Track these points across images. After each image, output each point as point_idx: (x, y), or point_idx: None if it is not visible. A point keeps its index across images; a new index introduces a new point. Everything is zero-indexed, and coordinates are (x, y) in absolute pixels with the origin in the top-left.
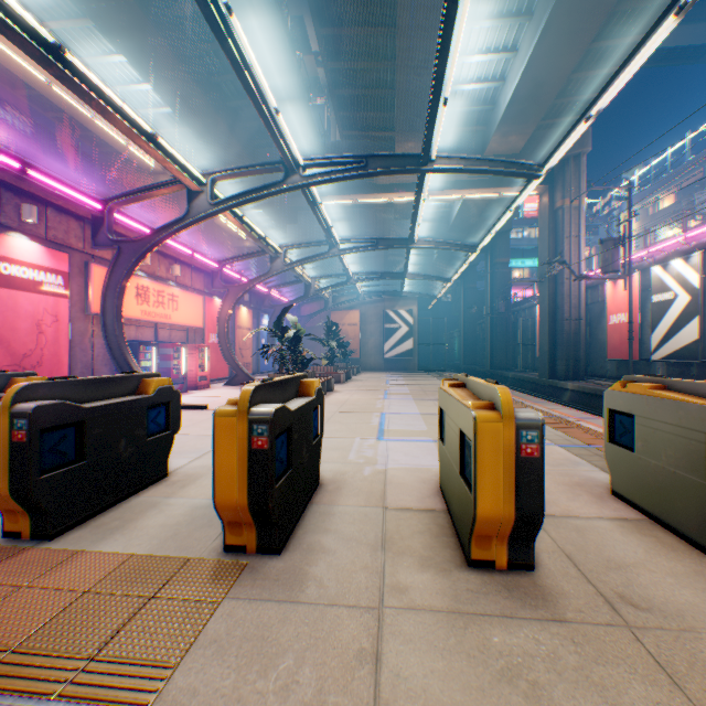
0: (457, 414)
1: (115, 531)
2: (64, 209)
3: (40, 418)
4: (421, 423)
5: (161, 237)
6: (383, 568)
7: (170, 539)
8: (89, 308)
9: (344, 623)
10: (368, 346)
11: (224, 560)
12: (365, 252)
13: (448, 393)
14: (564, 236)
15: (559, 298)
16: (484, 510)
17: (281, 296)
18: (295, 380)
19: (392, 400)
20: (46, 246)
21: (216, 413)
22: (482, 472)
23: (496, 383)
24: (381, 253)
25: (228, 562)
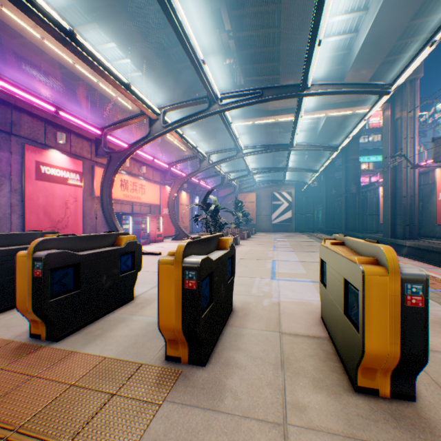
0: (341, 266)
1: (96, 337)
2: (80, 134)
3: (50, 261)
4: (301, 268)
5: (134, 149)
6: (283, 386)
7: (130, 347)
8: (94, 193)
9: (255, 437)
10: (261, 216)
11: (165, 368)
12: (259, 155)
13: (330, 249)
14: (402, 138)
15: (398, 181)
16: (372, 348)
17: (206, 184)
18: (215, 237)
19: (279, 252)
20: (70, 157)
21: (160, 261)
22: (370, 317)
23: (378, 242)
24: (269, 155)
25: (168, 369)
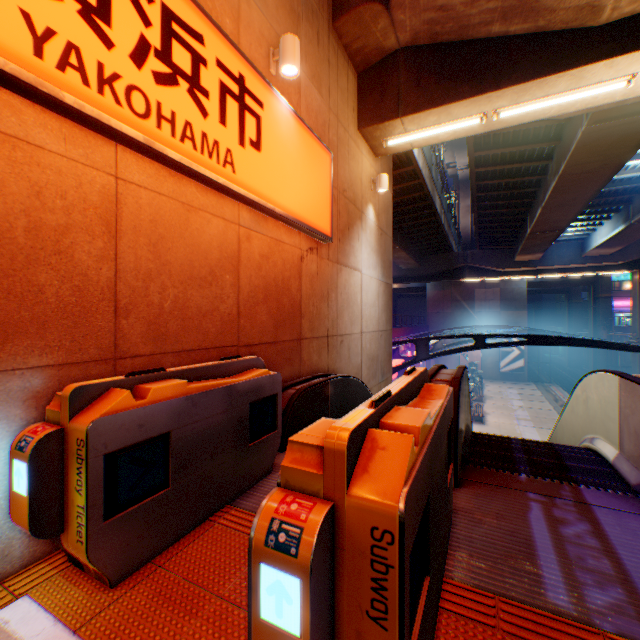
0: None
1: None
2: None
3: None
4: None
5: None
6: None
7: None
8: None
9: None
10: (486, 362)
11: None
12: (484, 296)
13: None
14: None
15: None
16: None
17: None
18: None
19: (522, 427)
20: None
21: None
22: None
23: None
24: (496, 296)
25: None
